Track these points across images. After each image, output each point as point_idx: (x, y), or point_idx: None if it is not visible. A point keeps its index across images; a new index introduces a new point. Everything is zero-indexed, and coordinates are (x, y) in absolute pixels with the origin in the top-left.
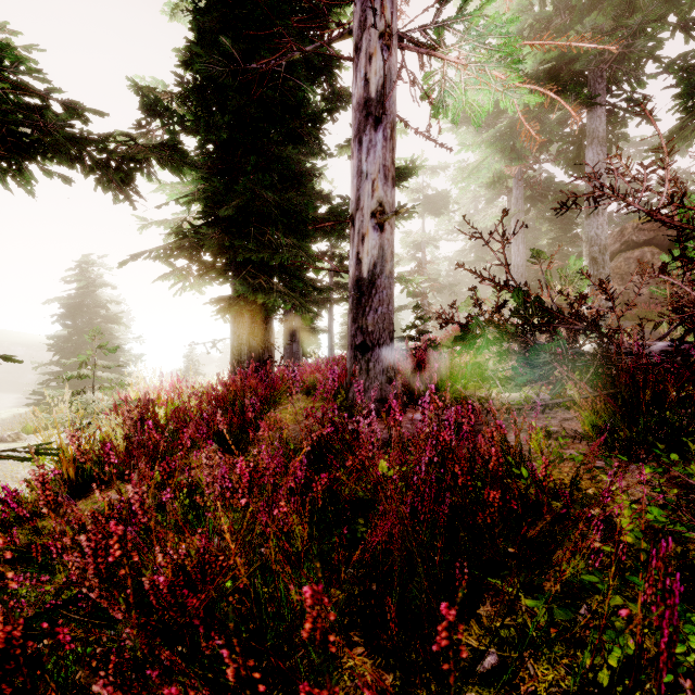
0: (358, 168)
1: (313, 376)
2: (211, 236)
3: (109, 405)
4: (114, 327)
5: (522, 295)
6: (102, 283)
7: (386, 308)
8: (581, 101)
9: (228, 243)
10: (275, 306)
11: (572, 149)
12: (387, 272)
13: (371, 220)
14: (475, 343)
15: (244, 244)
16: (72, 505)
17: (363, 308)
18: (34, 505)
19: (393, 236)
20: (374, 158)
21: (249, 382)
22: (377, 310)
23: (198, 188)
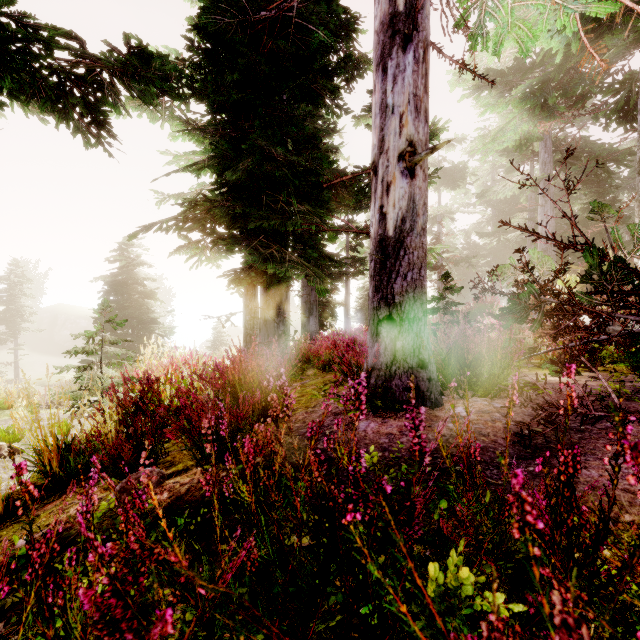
0: (382, 102)
1: (328, 351)
2: (221, 204)
3: (114, 382)
4: (150, 302)
5: (597, 255)
6: (140, 263)
7: (417, 274)
8: (638, 36)
9: (238, 211)
10: (289, 278)
11: (620, 97)
12: (418, 228)
13: (399, 164)
14: (526, 317)
15: (254, 211)
16: (48, 505)
17: (388, 274)
18: (7, 504)
19: (426, 183)
20: (402, 86)
21: (250, 364)
22: (406, 275)
23: (209, 155)
